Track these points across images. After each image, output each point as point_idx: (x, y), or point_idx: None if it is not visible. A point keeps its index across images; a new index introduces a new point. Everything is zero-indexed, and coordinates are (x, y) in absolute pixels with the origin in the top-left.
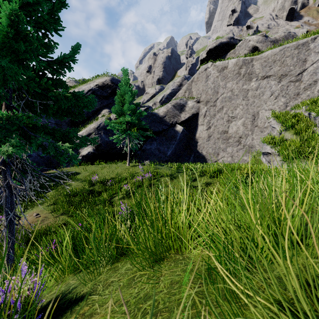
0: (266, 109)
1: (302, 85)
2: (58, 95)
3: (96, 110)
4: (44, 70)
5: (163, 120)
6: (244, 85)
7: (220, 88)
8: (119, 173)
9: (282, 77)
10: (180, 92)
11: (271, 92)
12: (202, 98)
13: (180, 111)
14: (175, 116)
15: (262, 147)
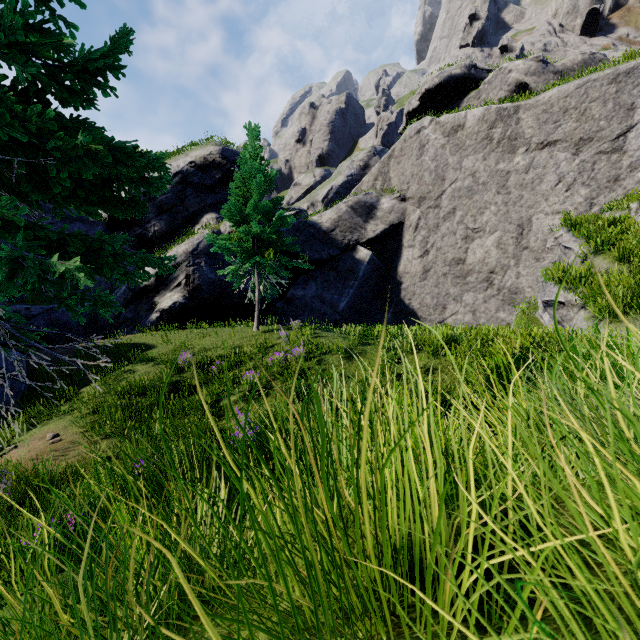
0: (547, 213)
1: (625, 160)
2: (72, 149)
3: (191, 215)
4: (41, 90)
5: (330, 237)
6: (501, 163)
7: (449, 171)
8: (237, 346)
9: (583, 143)
10: (365, 180)
11: (558, 176)
12: (410, 191)
13: (366, 219)
14: (355, 230)
15: (544, 291)
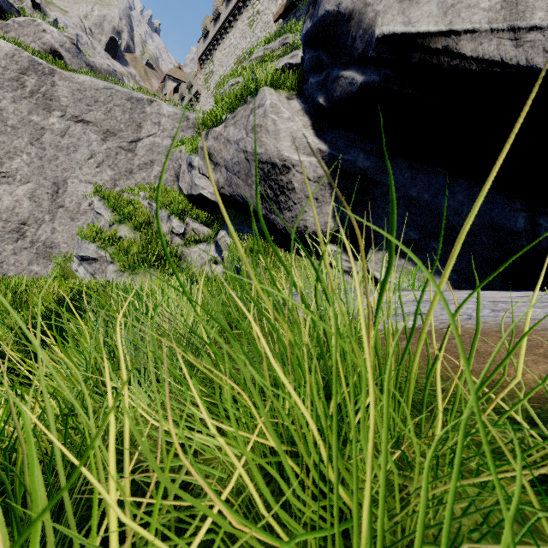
0: (82, 180)
1: (136, 160)
2: None
3: None
4: None
5: None
6: (35, 116)
7: None
8: None
9: (110, 134)
10: None
11: (91, 152)
12: None
13: None
14: None
15: (80, 247)
